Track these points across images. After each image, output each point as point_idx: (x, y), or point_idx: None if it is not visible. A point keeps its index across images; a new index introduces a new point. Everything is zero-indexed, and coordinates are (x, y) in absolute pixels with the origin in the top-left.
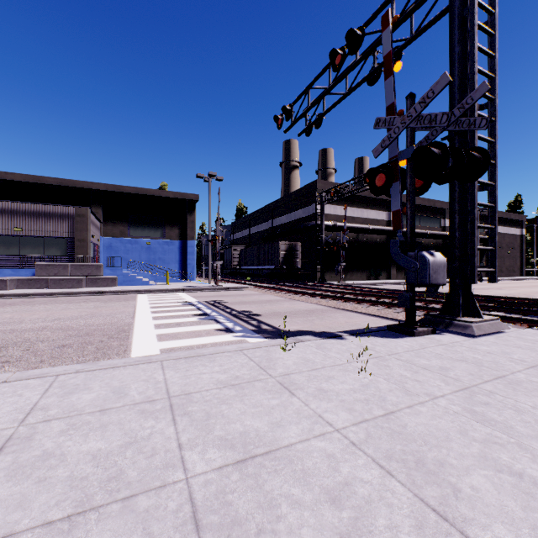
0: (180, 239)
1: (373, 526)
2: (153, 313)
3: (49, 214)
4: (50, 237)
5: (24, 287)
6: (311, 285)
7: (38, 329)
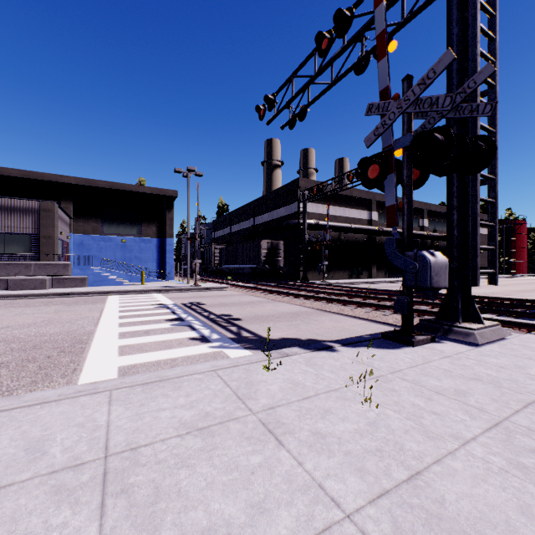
0: (158, 237)
1: None
2: (121, 318)
3: (9, 208)
4: (10, 233)
5: None
6: (294, 284)
7: None
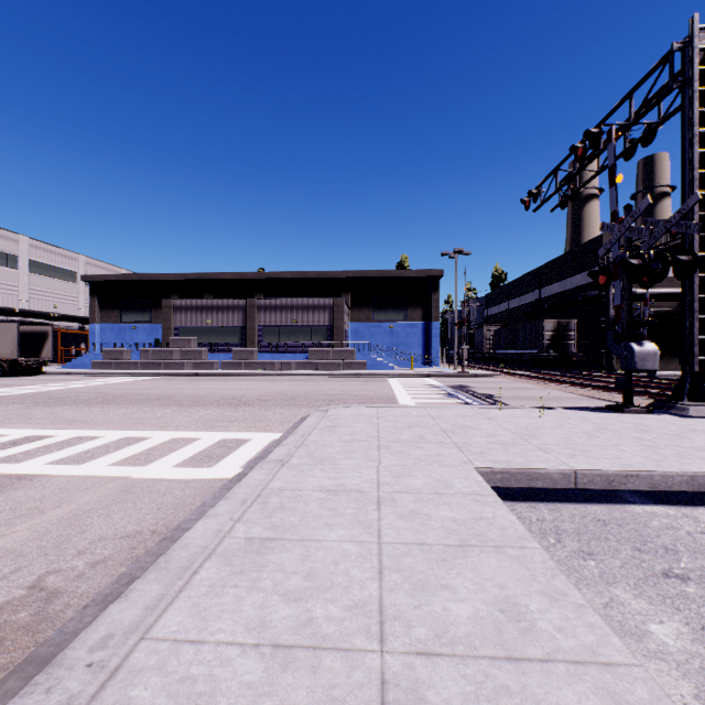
0: (423, 321)
1: (497, 437)
2: (406, 391)
3: (314, 307)
4: (315, 326)
5: (301, 368)
6: (585, 374)
7: (339, 395)
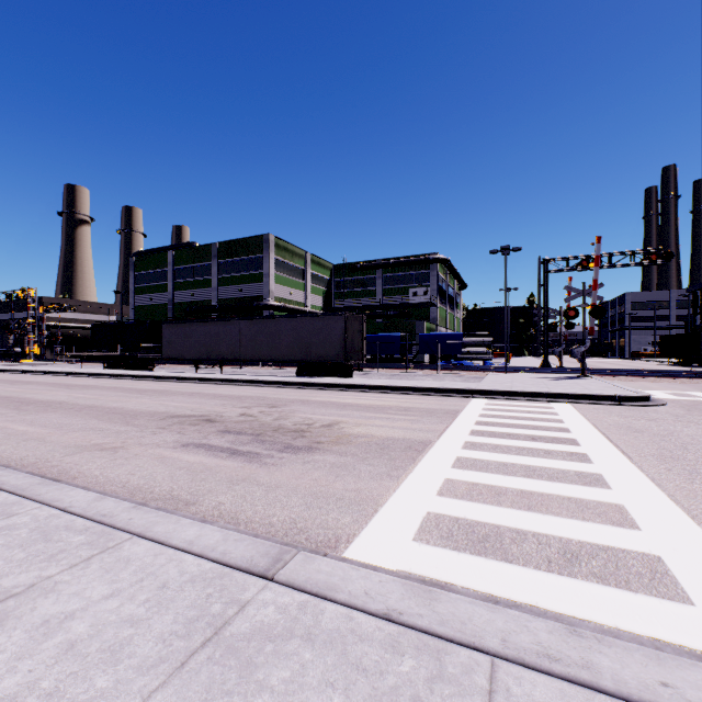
0: None
1: None
2: None
3: None
4: None
5: None
6: None
7: None
